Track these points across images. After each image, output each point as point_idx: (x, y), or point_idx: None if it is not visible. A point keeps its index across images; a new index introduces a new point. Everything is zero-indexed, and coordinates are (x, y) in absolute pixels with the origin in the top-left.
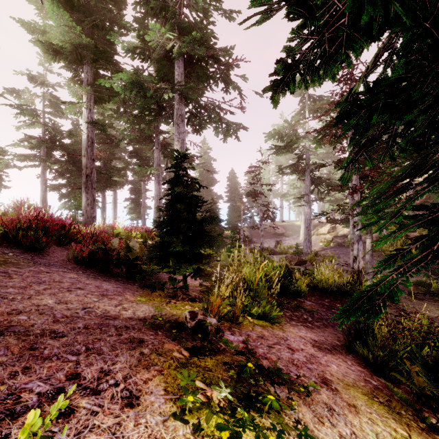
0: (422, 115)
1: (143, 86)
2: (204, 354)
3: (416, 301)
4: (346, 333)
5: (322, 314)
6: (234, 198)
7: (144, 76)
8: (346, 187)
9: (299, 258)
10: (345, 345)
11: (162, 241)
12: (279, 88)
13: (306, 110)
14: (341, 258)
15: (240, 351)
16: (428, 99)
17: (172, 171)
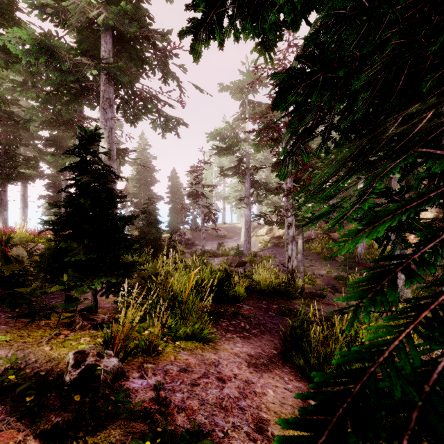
0: (365, 92)
1: (55, 55)
2: (72, 438)
3: (338, 294)
4: (283, 340)
5: (259, 319)
6: (176, 199)
7: (56, 42)
8: (281, 190)
9: (239, 259)
10: (281, 353)
11: (59, 247)
12: (201, 32)
13: (247, 115)
14: (277, 258)
15: (142, 412)
16: (378, 61)
17: (75, 155)
